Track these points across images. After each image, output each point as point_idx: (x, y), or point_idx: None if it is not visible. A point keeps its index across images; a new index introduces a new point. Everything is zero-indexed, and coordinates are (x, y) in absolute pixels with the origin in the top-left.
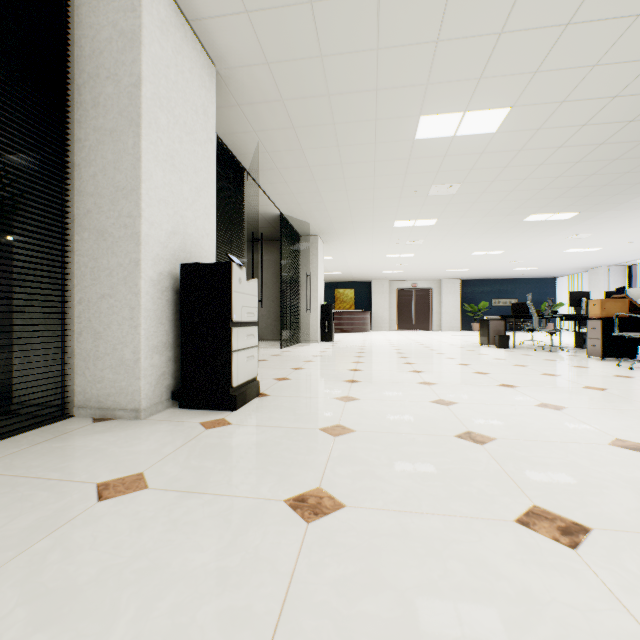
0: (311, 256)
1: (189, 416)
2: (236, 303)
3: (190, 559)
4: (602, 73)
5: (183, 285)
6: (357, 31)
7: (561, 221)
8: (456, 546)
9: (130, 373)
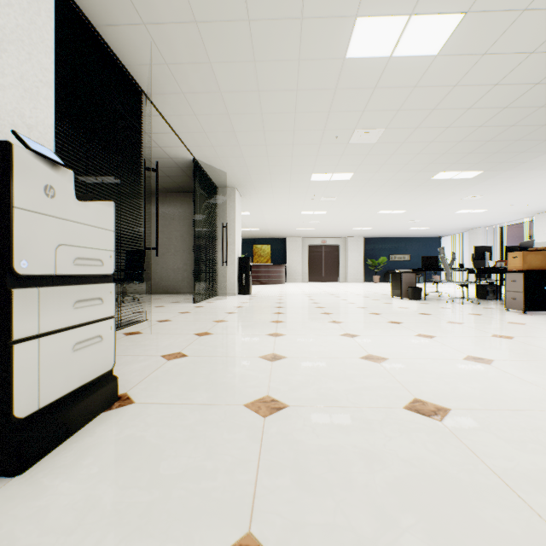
0: (228, 208)
1: None
2: (32, 235)
3: None
4: None
5: None
6: None
7: (464, 180)
8: None
9: None
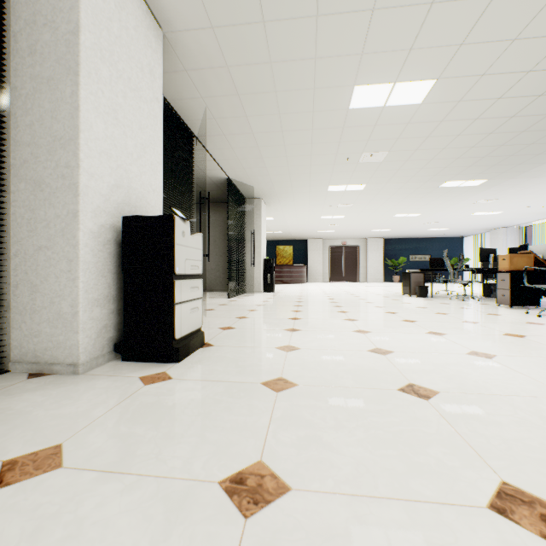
0: (255, 216)
1: (130, 370)
2: (179, 256)
3: None
4: (520, 47)
5: (125, 238)
6: None
7: (471, 187)
8: None
9: (68, 327)
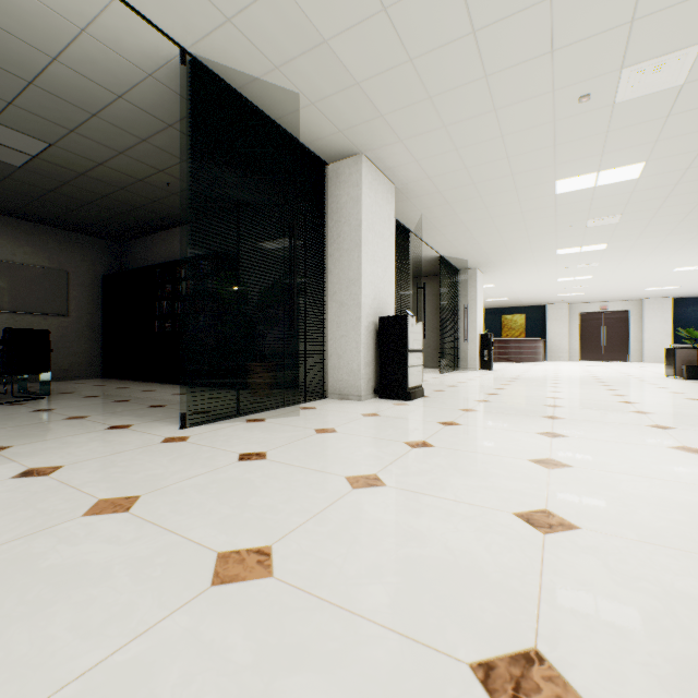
0: (469, 288)
1: (385, 401)
2: (410, 339)
3: (404, 427)
4: None
5: (380, 329)
6: (490, 153)
7: None
8: (502, 433)
9: (356, 376)
